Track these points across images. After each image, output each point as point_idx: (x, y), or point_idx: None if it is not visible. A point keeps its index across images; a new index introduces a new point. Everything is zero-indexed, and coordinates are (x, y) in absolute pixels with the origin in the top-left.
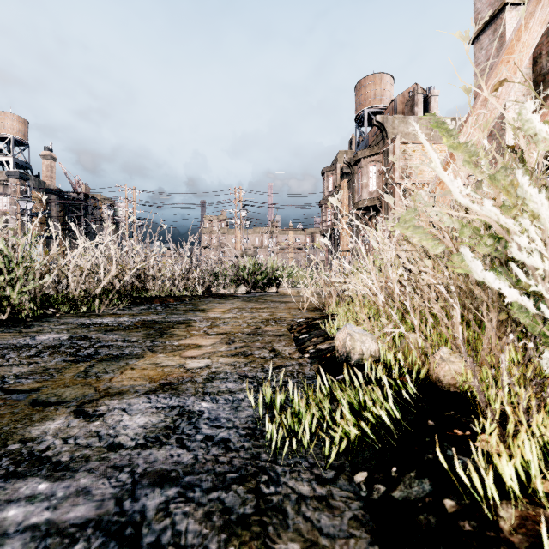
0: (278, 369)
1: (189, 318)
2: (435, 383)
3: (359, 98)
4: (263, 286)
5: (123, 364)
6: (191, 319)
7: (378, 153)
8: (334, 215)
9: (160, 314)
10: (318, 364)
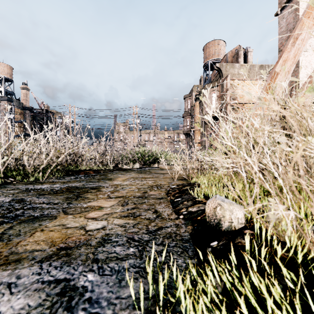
0: (159, 230)
1: (100, 185)
2: None
3: (206, 54)
4: (150, 164)
5: (37, 225)
6: (101, 185)
7: (217, 85)
8: (191, 122)
9: (82, 182)
10: (191, 226)
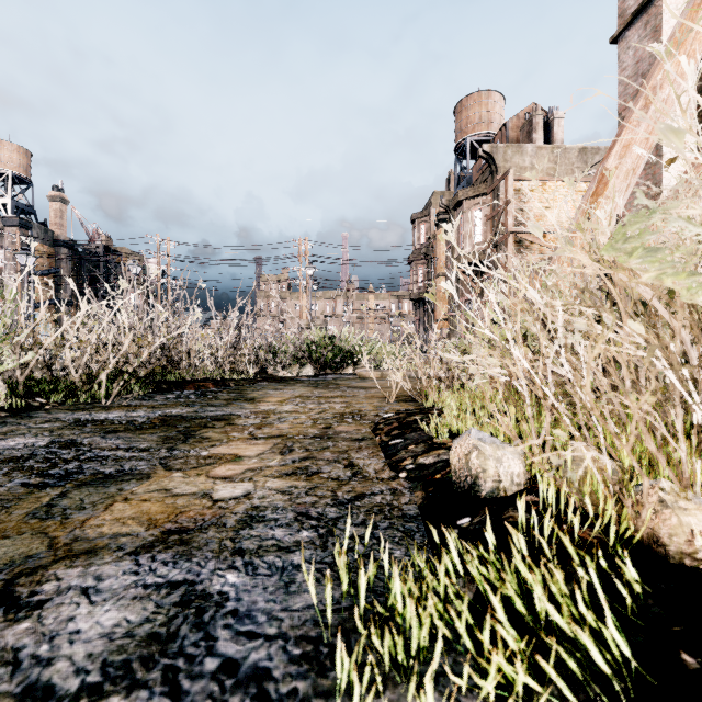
0: (359, 500)
1: (230, 412)
2: (648, 545)
3: (460, 122)
4: (336, 367)
5: (115, 490)
6: (234, 413)
7: (485, 193)
8: (427, 275)
9: (192, 406)
10: (423, 493)
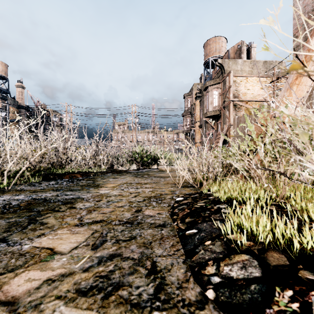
0: None
1: (79, 196)
2: None
3: (206, 51)
4: (148, 164)
5: None
6: (80, 197)
7: (219, 82)
8: (191, 122)
9: (58, 190)
10: None
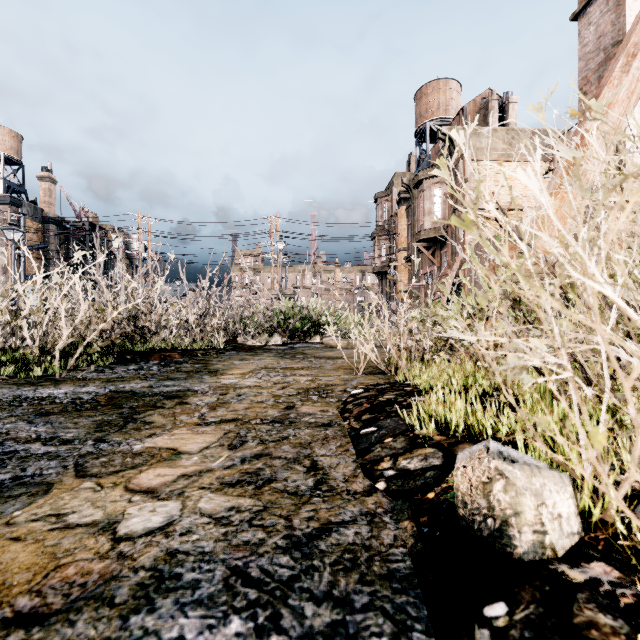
0: (323, 538)
1: (188, 387)
2: None
3: (420, 108)
4: (304, 335)
5: None
6: (191, 389)
7: None
8: (389, 249)
9: (149, 379)
10: (413, 524)
